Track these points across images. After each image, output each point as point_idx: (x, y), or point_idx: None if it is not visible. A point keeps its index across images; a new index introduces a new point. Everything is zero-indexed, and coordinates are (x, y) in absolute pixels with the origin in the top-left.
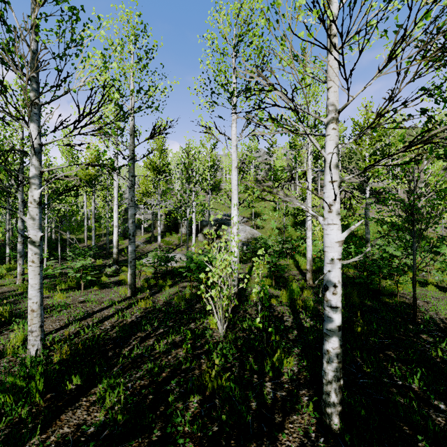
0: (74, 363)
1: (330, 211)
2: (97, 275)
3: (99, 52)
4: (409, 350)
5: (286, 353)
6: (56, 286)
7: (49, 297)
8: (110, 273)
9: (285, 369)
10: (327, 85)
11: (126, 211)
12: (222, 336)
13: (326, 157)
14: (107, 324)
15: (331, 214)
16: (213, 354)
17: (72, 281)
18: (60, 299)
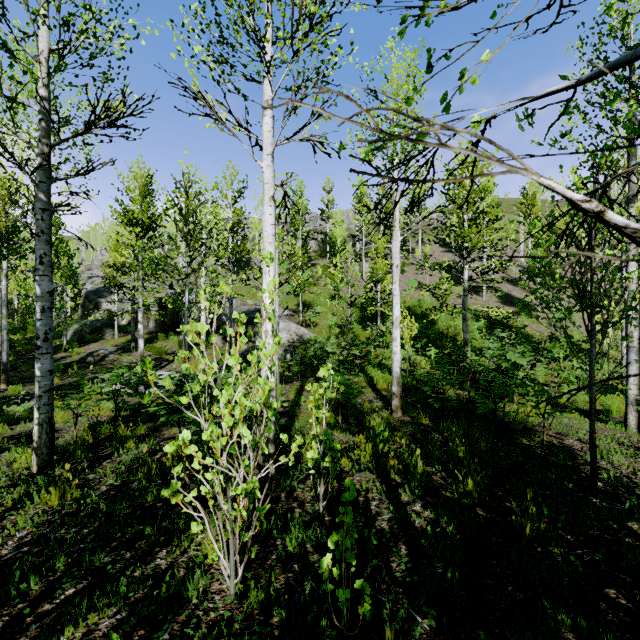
0: None
1: None
2: None
3: None
4: None
5: None
6: None
7: None
8: (22, 414)
9: None
10: None
11: (87, 299)
12: (233, 595)
13: None
14: None
15: None
16: None
17: None
18: None
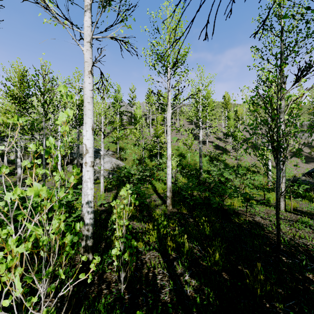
0: None
1: None
2: None
3: None
4: None
5: None
6: None
7: None
8: None
9: None
10: None
11: None
12: None
13: None
14: None
15: None
16: None
17: None
18: None
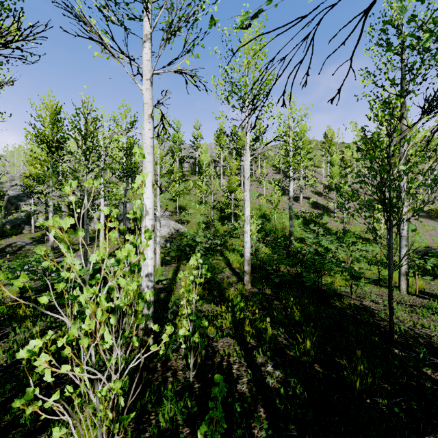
0: None
1: None
2: None
3: None
4: None
5: None
6: None
7: None
8: None
9: None
10: None
11: (9, 202)
12: None
13: None
14: None
15: None
16: None
17: None
18: None
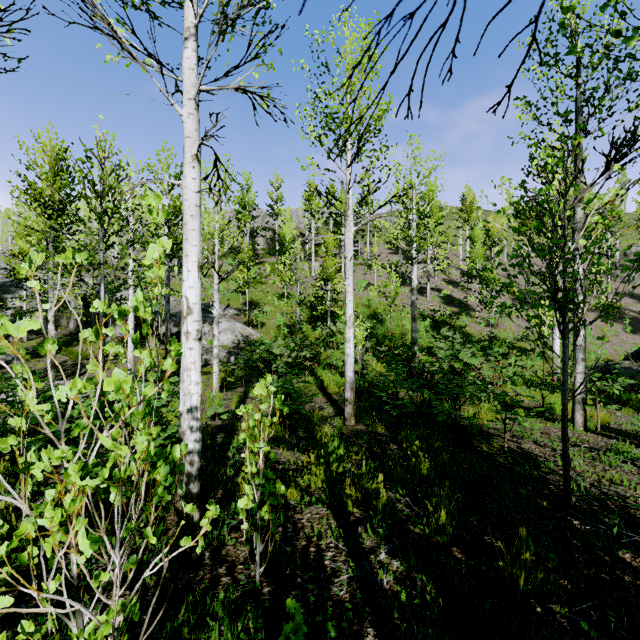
0: None
1: None
2: None
3: None
4: None
5: None
6: None
7: None
8: None
9: None
10: None
11: None
12: None
13: None
14: None
15: None
16: None
17: None
18: None
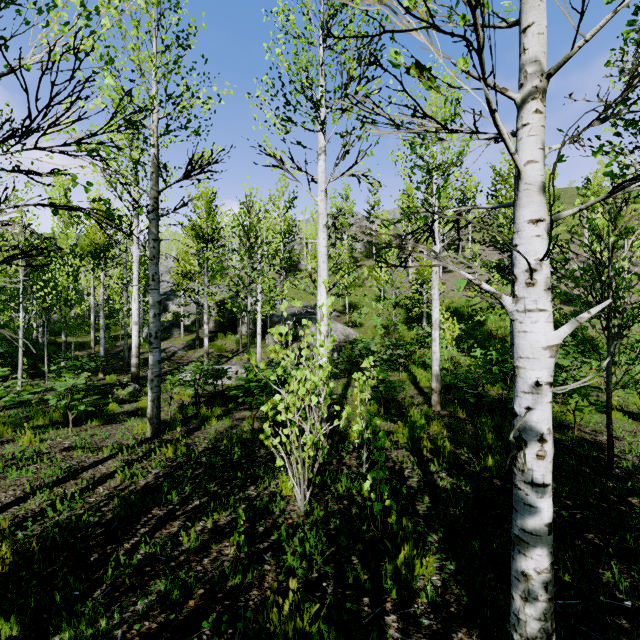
0: (18, 582)
1: (531, 284)
2: (103, 401)
3: (77, 1)
4: (627, 534)
5: (417, 545)
6: (29, 421)
7: (11, 442)
8: (124, 397)
9: (419, 580)
10: (521, 23)
11: None
12: (303, 512)
13: (523, 170)
14: (101, 492)
15: (533, 288)
16: (286, 551)
17: (58, 411)
18: (29, 445)
